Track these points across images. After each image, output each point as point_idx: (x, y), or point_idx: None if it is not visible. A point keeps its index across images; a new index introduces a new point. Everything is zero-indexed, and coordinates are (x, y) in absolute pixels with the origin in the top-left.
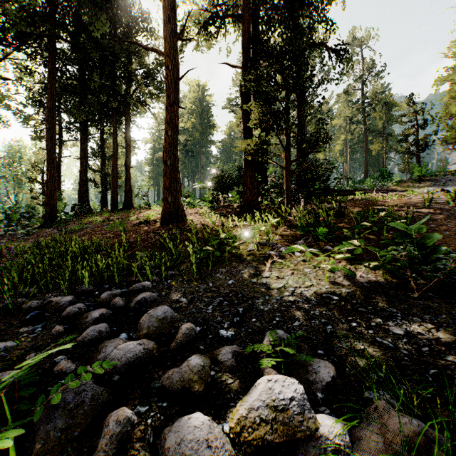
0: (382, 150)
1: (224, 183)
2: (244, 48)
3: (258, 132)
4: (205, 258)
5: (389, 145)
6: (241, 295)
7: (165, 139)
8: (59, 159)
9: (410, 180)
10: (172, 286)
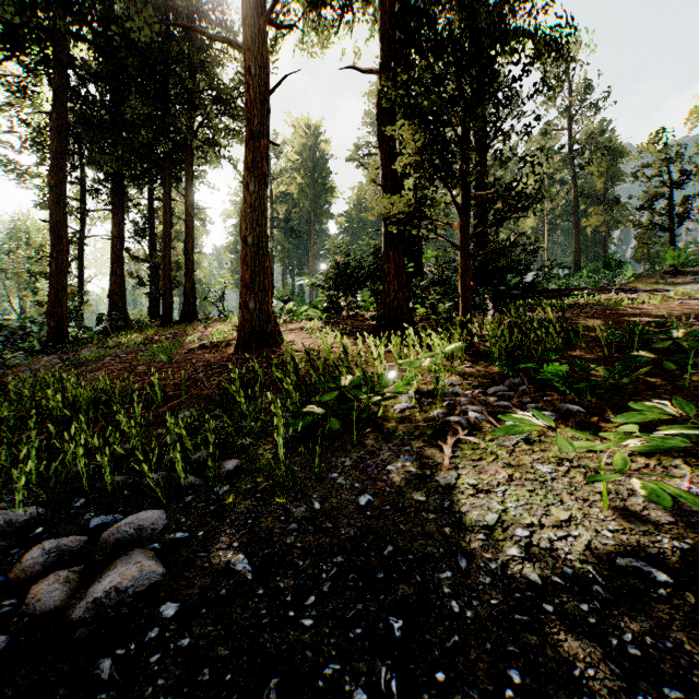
0: (603, 226)
1: (348, 276)
2: (385, 37)
3: (411, 182)
4: (309, 426)
5: (614, 218)
6: (393, 548)
7: (244, 198)
8: (81, 241)
9: (658, 273)
10: (227, 508)
